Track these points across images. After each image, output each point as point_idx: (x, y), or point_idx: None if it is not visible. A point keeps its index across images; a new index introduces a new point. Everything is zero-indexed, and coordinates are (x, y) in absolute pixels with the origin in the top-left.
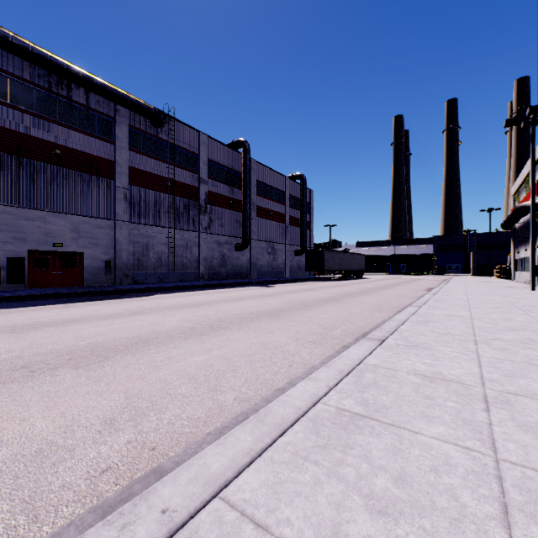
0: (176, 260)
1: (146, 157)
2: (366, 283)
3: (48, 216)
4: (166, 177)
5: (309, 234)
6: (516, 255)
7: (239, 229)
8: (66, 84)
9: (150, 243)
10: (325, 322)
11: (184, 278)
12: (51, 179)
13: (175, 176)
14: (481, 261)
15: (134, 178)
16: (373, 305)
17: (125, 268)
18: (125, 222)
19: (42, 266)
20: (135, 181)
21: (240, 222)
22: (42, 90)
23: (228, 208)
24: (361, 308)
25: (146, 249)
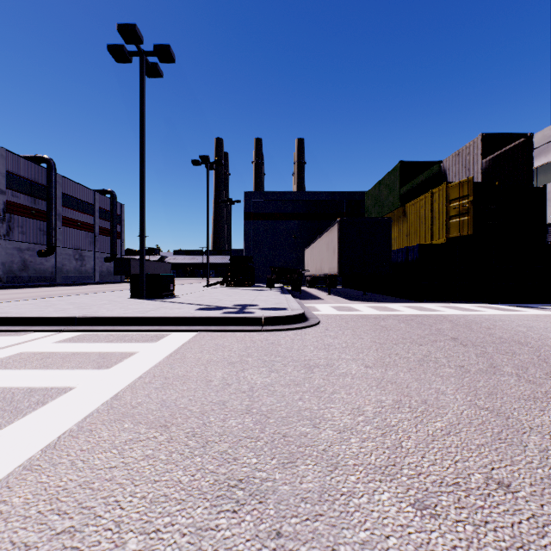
0: None
1: None
2: None
3: None
4: None
5: (121, 243)
6: None
7: (44, 236)
8: None
9: None
10: None
11: None
12: None
13: None
14: None
15: None
16: None
17: None
18: None
19: None
20: None
21: (45, 230)
22: None
23: (30, 217)
24: None
25: None
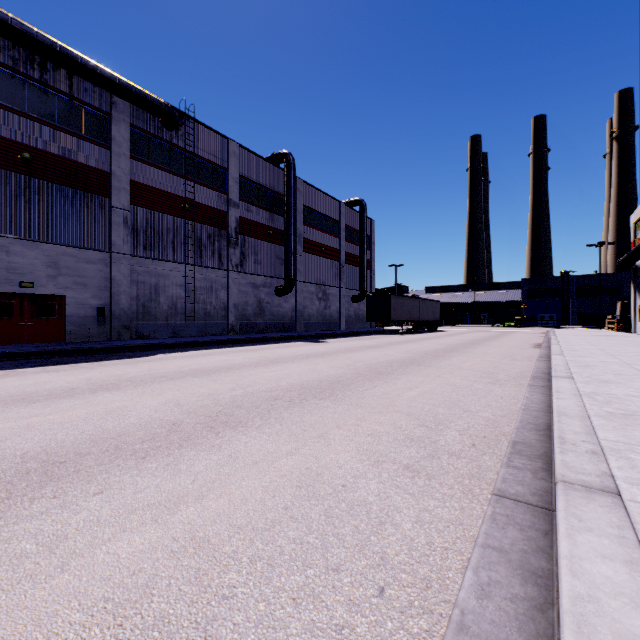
0: (197, 306)
1: (155, 169)
2: (446, 338)
3: (12, 244)
4: (183, 197)
5: (370, 276)
6: (639, 301)
7: (282, 267)
8: (39, 63)
9: (160, 284)
10: (419, 408)
11: (208, 331)
12: (17, 193)
13: (195, 196)
14: (582, 310)
15: (137, 196)
16: (480, 372)
17: (125, 317)
18: (125, 255)
19: (3, 315)
20: (140, 201)
21: (283, 258)
22: (3, 68)
23: (266, 239)
24: (465, 379)
25: (155, 292)
